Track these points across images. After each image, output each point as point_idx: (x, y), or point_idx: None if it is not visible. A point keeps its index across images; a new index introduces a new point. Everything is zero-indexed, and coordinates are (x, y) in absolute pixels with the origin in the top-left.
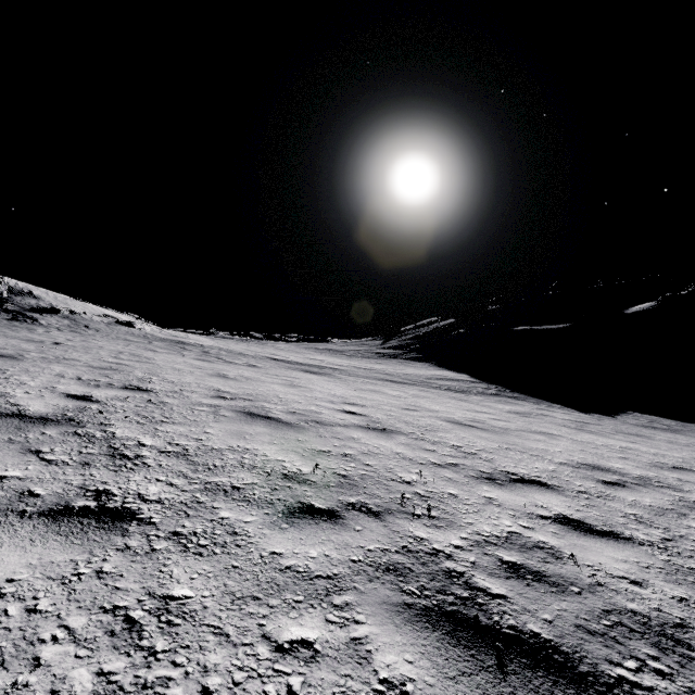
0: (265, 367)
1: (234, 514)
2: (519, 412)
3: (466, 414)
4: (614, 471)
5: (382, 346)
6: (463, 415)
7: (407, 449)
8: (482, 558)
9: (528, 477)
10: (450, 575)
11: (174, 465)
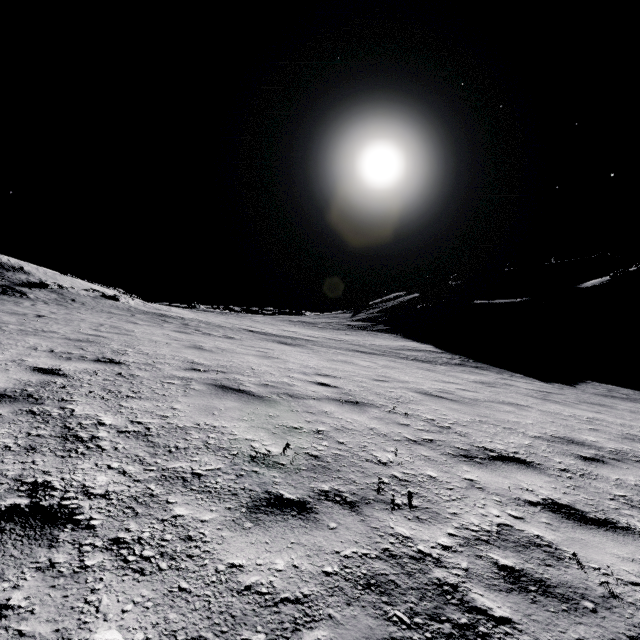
0: (241, 339)
1: (190, 510)
2: (484, 381)
3: (435, 384)
4: (589, 445)
5: (352, 319)
6: (432, 386)
7: (381, 423)
8: (475, 563)
9: (506, 453)
10: (441, 589)
11: (131, 448)
